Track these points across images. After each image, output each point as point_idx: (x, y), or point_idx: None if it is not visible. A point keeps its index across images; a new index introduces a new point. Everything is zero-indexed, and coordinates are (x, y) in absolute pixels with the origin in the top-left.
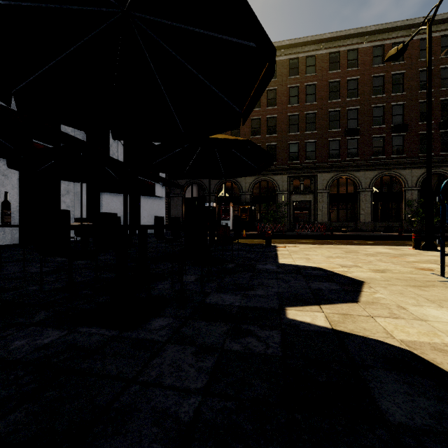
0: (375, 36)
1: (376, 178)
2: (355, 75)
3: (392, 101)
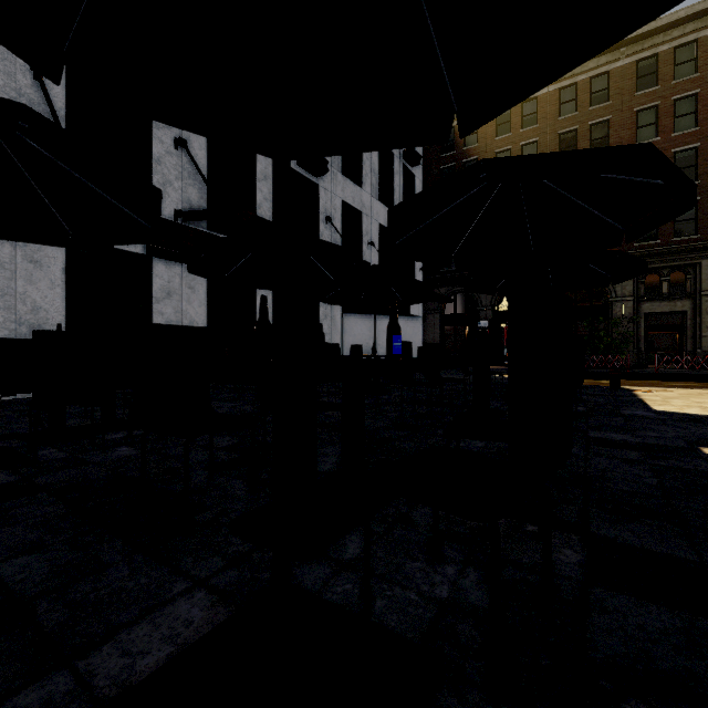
0: None
1: None
2: None
3: None
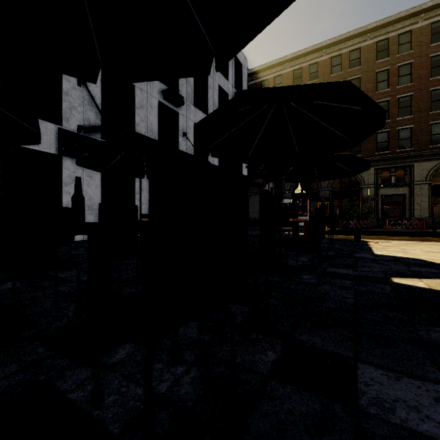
0: None
1: None
2: None
3: None
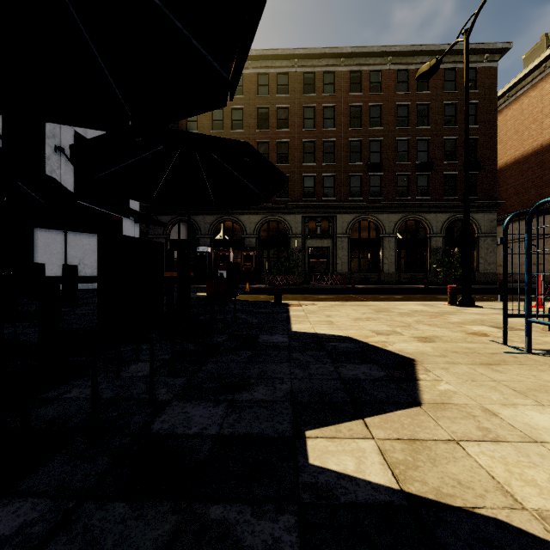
0: (399, 58)
1: (401, 222)
2: (379, 101)
3: (417, 135)
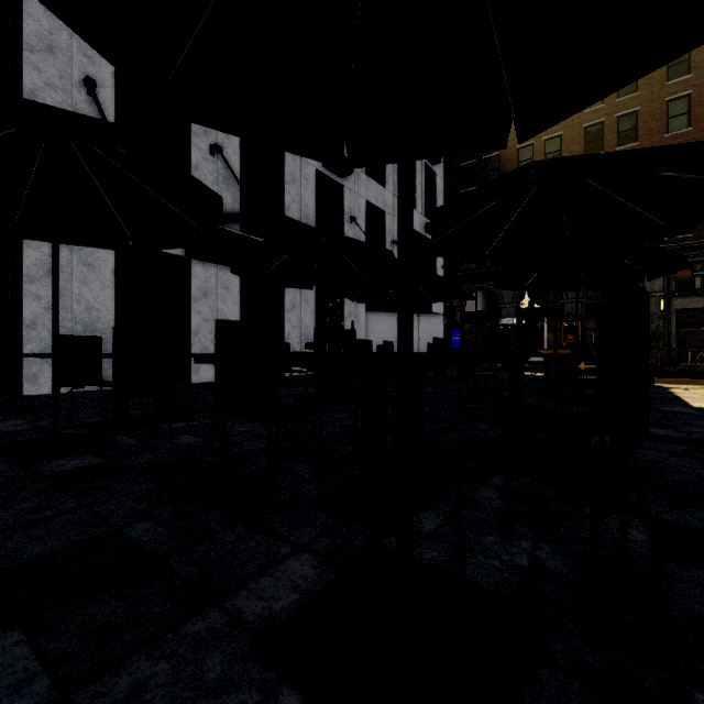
0: None
1: None
2: None
3: None
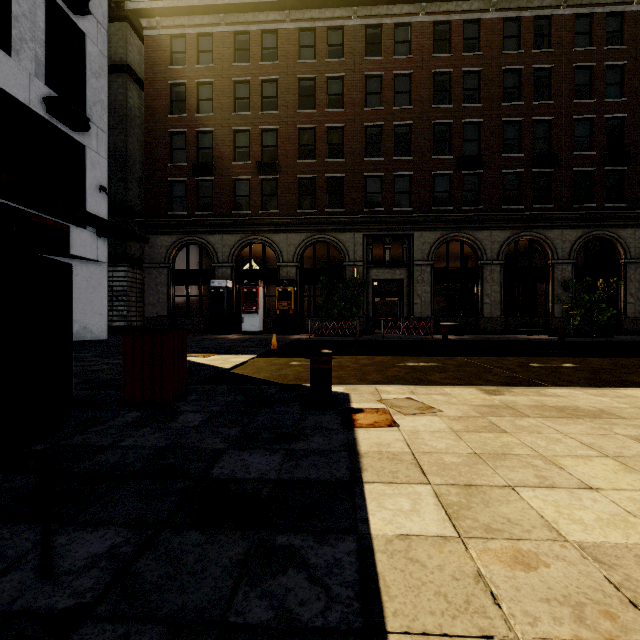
0: (508, 0)
1: (509, 243)
2: (476, 64)
3: (533, 115)
